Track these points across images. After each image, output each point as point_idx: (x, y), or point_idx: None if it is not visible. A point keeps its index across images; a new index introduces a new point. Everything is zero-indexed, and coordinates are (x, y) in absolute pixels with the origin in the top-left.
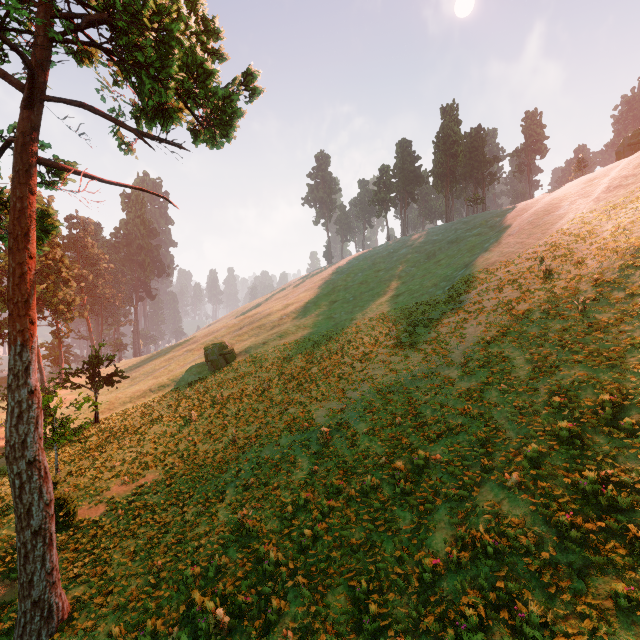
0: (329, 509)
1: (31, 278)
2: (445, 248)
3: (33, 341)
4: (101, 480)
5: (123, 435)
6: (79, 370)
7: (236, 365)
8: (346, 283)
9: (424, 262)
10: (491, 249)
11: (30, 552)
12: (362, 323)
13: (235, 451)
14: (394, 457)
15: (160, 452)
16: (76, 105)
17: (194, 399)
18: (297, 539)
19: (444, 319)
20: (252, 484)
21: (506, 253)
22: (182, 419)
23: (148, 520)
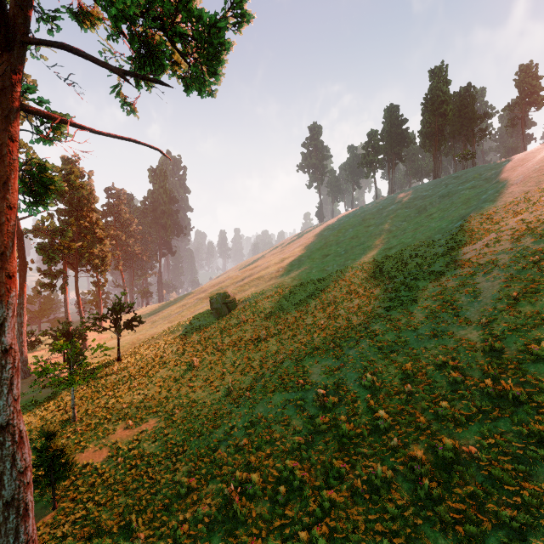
0: (329, 503)
1: (9, 229)
2: (436, 202)
3: (10, 296)
4: (109, 421)
5: (135, 376)
6: (104, 315)
7: (237, 313)
8: (337, 238)
9: (415, 216)
10: (491, 199)
11: (2, 524)
12: (355, 275)
13: (230, 402)
14: (408, 439)
15: (163, 396)
16: (57, 46)
17: (198, 344)
18: (291, 540)
19: (448, 272)
20: (244, 445)
21: (511, 202)
22: (185, 364)
23: (142, 474)
